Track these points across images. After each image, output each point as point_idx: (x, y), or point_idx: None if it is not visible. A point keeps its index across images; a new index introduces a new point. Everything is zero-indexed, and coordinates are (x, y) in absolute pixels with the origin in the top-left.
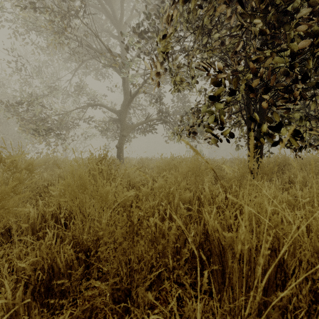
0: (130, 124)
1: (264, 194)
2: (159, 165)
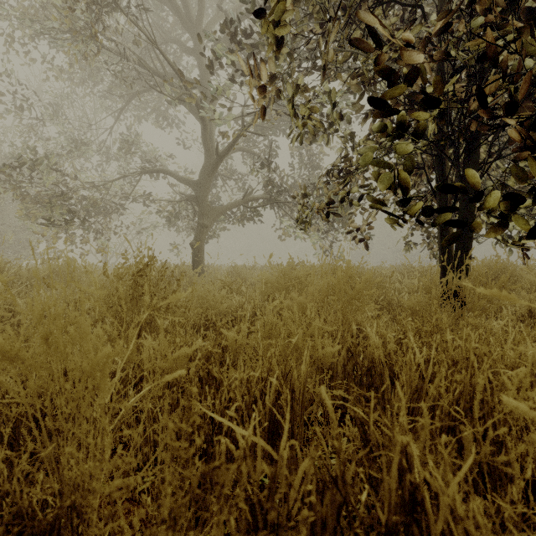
0: (216, 206)
1: (519, 352)
2: (267, 280)
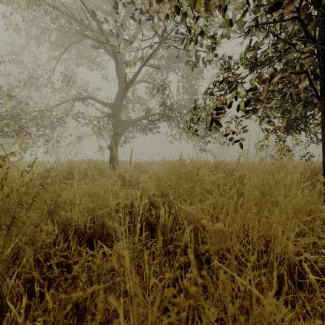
0: (127, 120)
1: None
2: (160, 176)
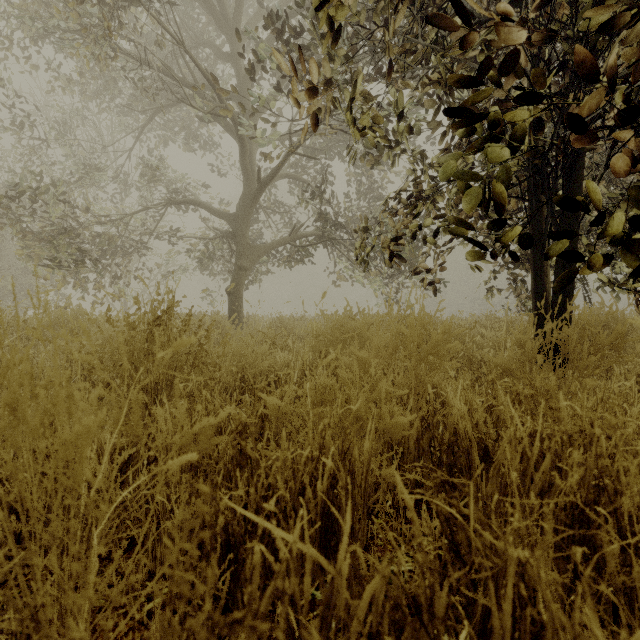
0: (258, 244)
1: None
2: (319, 332)
